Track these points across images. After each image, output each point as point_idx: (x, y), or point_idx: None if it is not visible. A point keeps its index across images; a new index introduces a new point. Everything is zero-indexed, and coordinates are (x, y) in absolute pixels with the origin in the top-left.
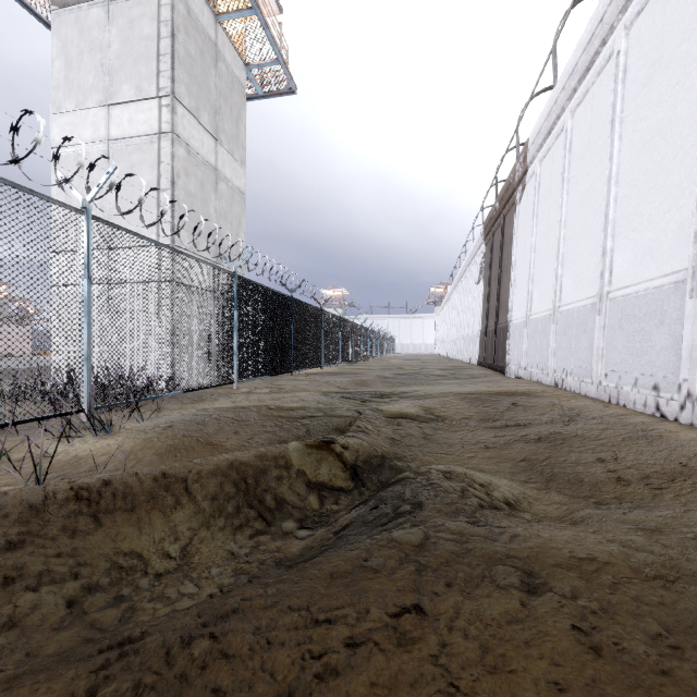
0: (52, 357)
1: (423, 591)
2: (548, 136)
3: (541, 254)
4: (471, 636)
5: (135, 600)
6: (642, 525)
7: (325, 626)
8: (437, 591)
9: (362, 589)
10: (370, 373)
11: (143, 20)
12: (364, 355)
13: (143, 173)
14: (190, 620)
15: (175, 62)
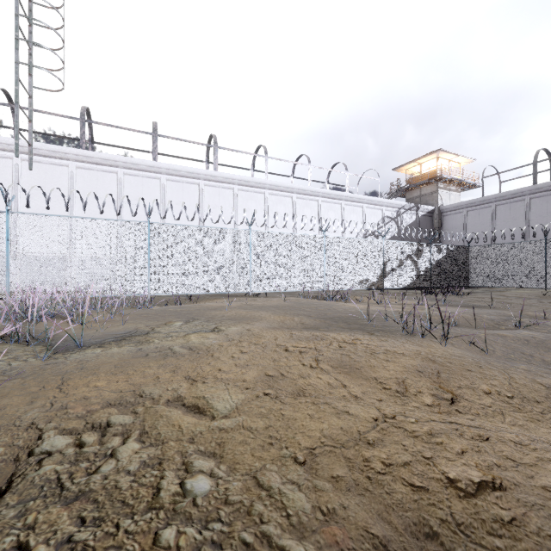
0: None
1: None
2: None
3: None
4: None
5: None
6: None
7: None
8: None
9: None
10: None
11: None
12: None
13: None
14: None
15: None
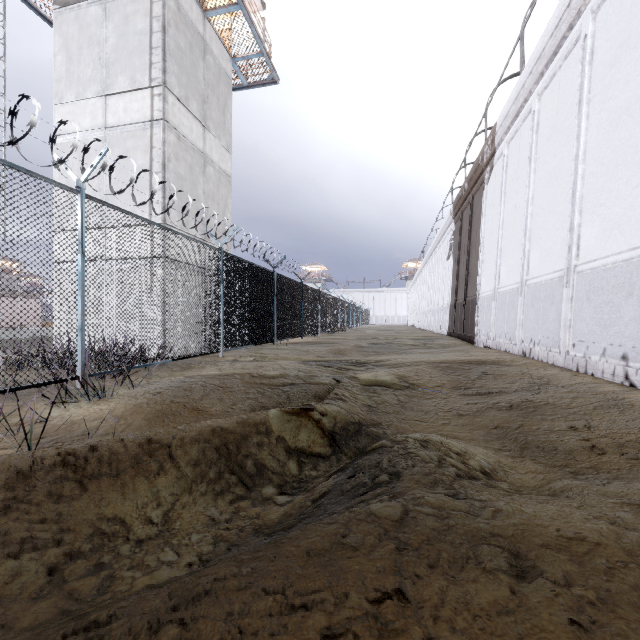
0: (55, 328)
1: (404, 573)
2: (515, 119)
3: (509, 230)
4: (458, 629)
5: (115, 568)
6: (626, 499)
7: (301, 613)
8: (419, 574)
9: (340, 570)
10: (347, 342)
11: (136, 16)
12: (341, 326)
13: (136, 158)
14: (160, 602)
15: (166, 54)
